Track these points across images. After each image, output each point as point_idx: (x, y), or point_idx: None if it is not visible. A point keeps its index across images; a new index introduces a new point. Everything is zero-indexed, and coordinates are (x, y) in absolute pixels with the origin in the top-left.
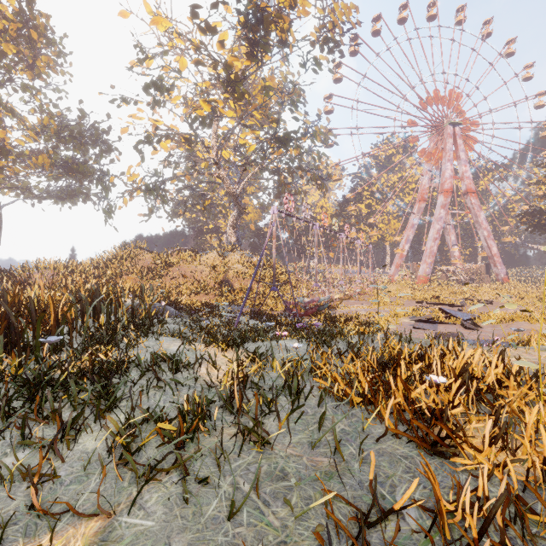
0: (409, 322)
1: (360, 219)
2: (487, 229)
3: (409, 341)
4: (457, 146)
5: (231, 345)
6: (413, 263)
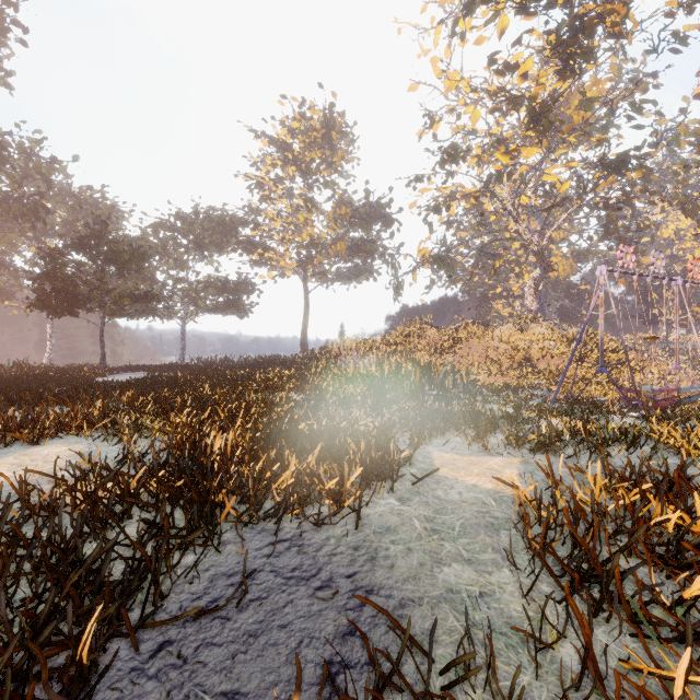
0: None
1: None
2: None
3: None
4: None
5: (561, 414)
6: None
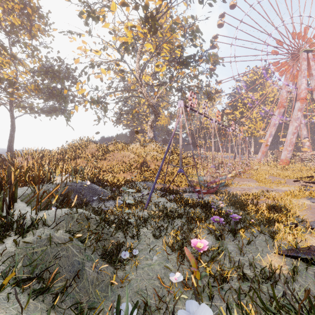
0: (314, 205)
1: (235, 122)
2: None
3: None
4: (310, 66)
5: None
6: (276, 150)
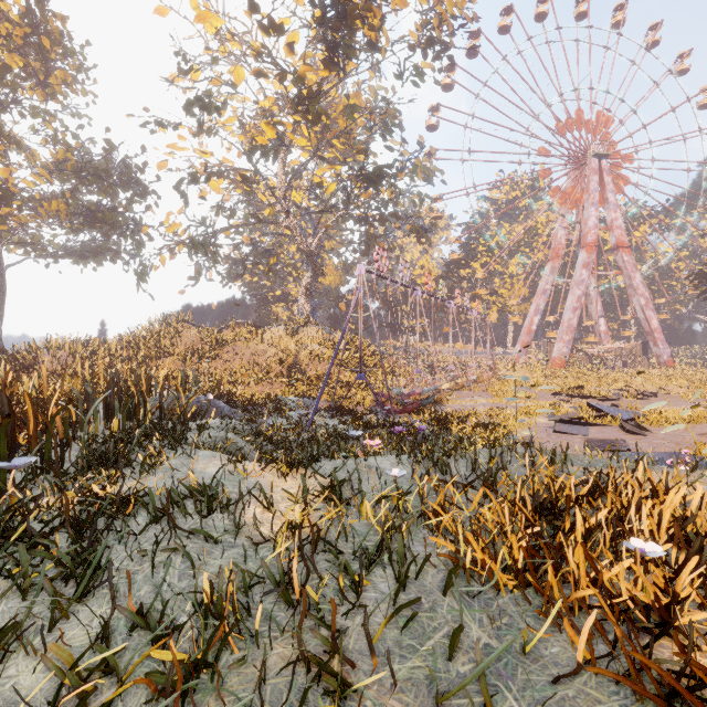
0: (548, 423)
1: (474, 283)
2: (645, 295)
3: (566, 462)
4: (604, 185)
5: (297, 467)
6: (545, 340)
